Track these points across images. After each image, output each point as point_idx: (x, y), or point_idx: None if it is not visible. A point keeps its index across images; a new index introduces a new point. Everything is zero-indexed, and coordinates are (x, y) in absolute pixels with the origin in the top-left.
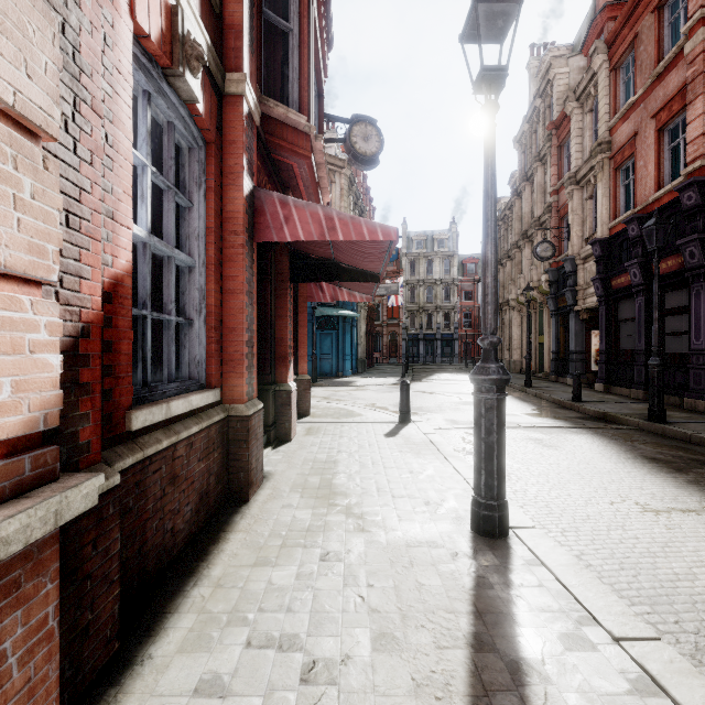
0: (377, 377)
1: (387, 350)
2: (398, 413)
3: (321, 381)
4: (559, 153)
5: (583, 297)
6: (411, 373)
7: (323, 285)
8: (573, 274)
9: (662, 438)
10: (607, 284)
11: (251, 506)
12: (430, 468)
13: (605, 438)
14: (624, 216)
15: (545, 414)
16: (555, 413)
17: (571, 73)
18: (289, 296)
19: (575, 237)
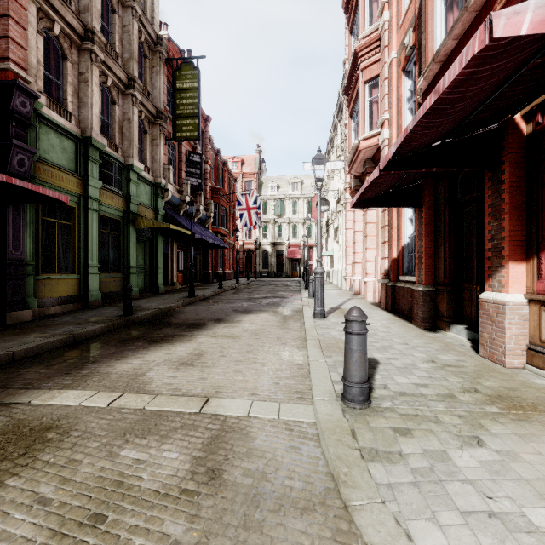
0: None
1: None
2: None
3: None
4: None
5: None
6: None
7: None
8: None
9: (23, 364)
10: None
11: (408, 323)
12: (332, 332)
13: (100, 362)
14: None
15: None
16: None
17: None
18: (491, 190)
19: None
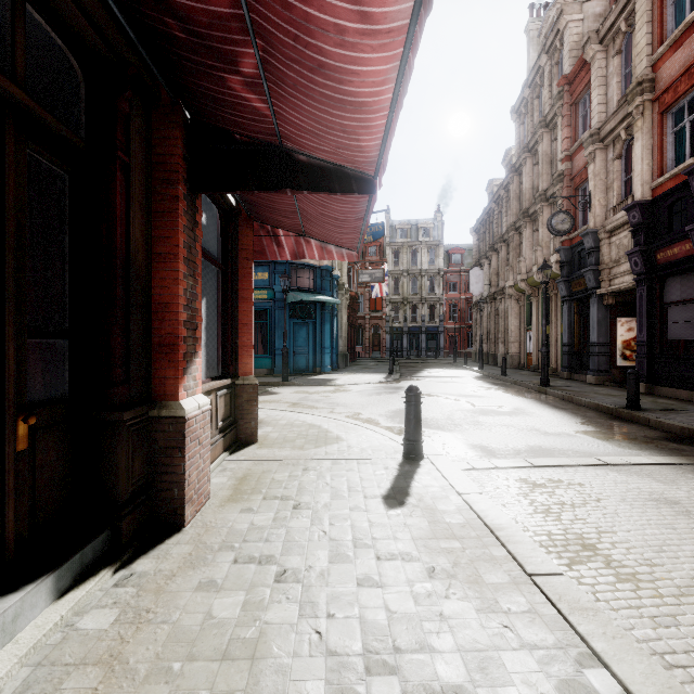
0: (360, 373)
1: (369, 344)
2: (394, 432)
3: (293, 379)
4: (572, 112)
5: (609, 278)
6: (398, 369)
7: (279, 234)
8: (595, 251)
9: None
10: (649, 258)
11: None
12: None
13: None
14: (679, 168)
15: (612, 433)
16: (623, 430)
17: (585, 20)
18: (184, 217)
19: (598, 206)
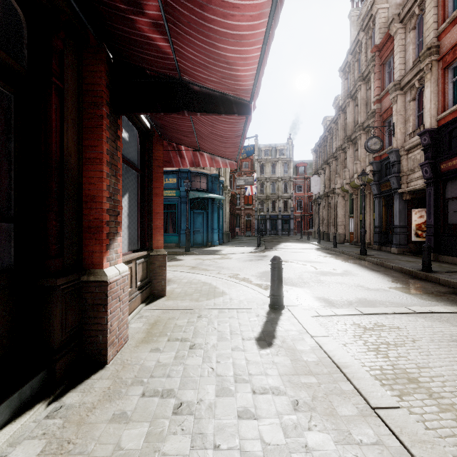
0: (238, 246)
1: (244, 226)
2: (262, 287)
3: (193, 250)
4: (381, 70)
5: (406, 182)
6: (263, 243)
7: (181, 149)
8: (397, 163)
9: None
10: (435, 168)
11: None
12: None
13: None
14: (456, 106)
15: (415, 288)
16: (422, 286)
17: (390, 8)
18: (108, 132)
19: (399, 133)
